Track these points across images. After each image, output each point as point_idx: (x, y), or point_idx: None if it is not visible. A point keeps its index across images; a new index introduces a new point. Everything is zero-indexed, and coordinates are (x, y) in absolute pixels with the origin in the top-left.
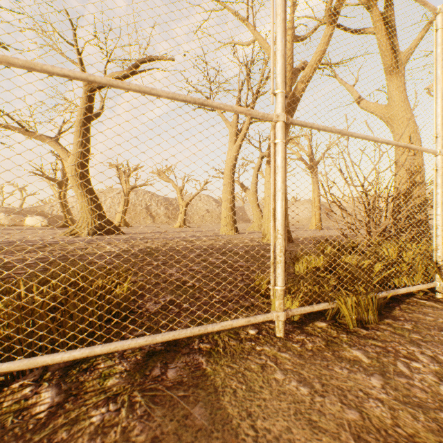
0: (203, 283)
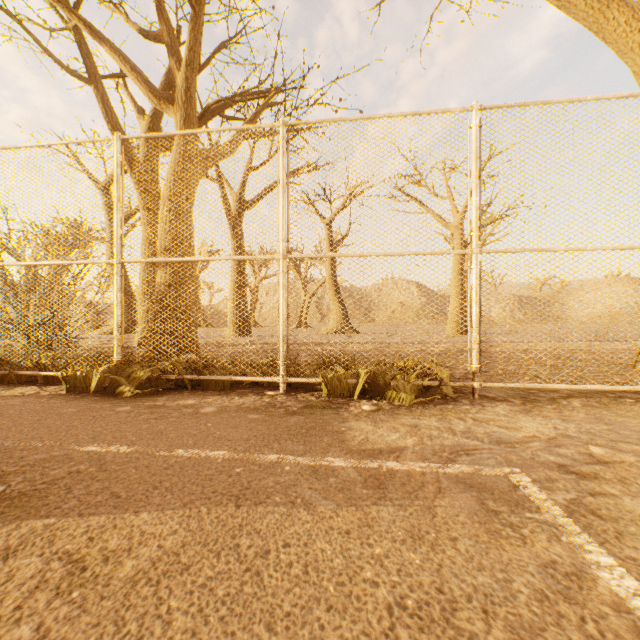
0: None
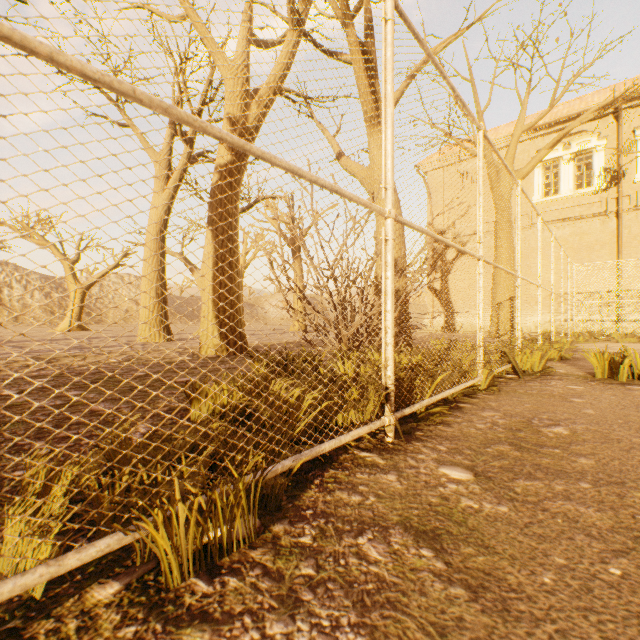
0: None
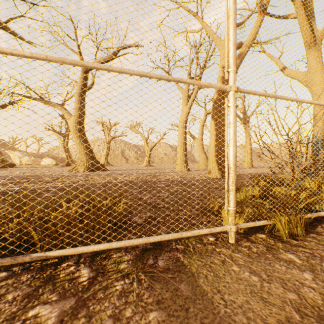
0: (170, 205)
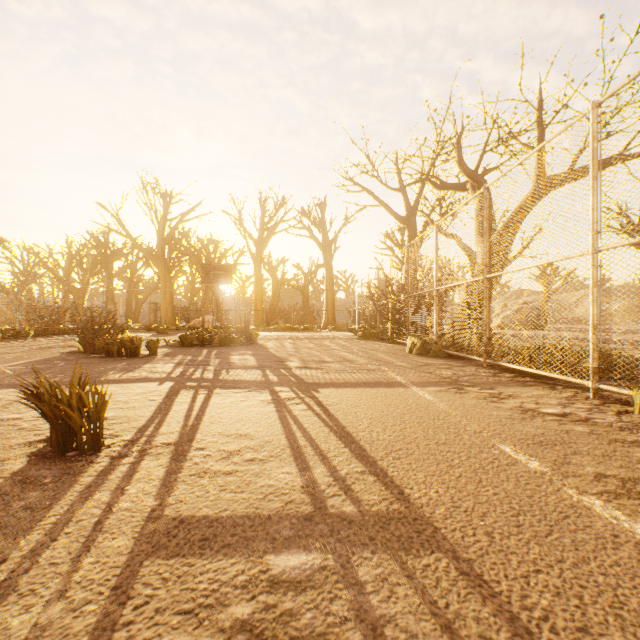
0: None
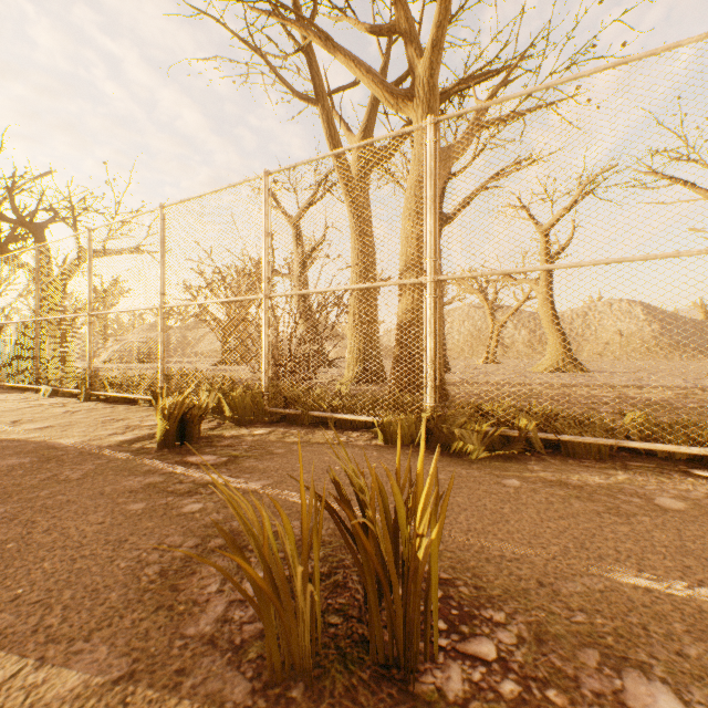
0: None
